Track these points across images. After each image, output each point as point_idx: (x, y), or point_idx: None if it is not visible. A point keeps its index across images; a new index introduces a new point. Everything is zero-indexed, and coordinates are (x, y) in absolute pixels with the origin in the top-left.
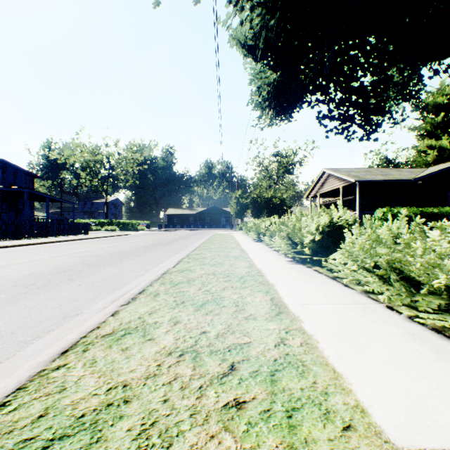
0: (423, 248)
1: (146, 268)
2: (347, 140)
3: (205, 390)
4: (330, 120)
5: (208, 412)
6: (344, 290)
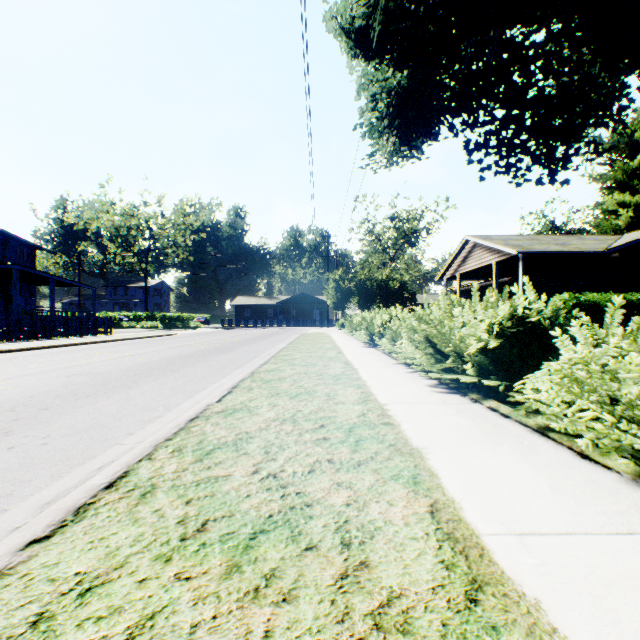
0: None
1: (171, 400)
2: (516, 183)
3: None
4: (485, 154)
5: None
6: (592, 473)
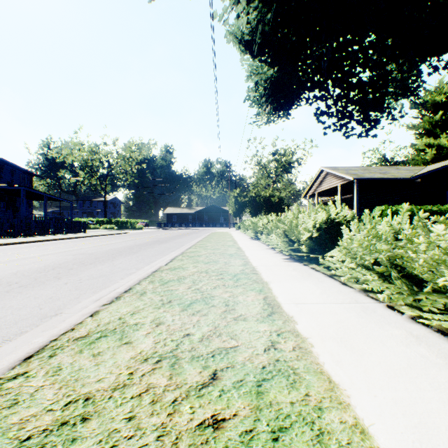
0: (427, 243)
1: (138, 266)
2: (345, 136)
3: (179, 405)
4: (328, 117)
5: (179, 433)
6: (342, 289)
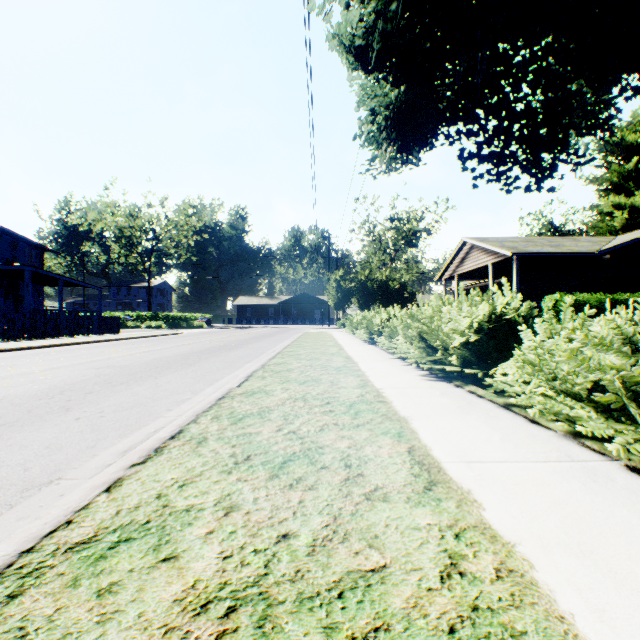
0: None
1: (195, 387)
2: (506, 190)
3: None
4: (479, 162)
5: None
6: (535, 431)
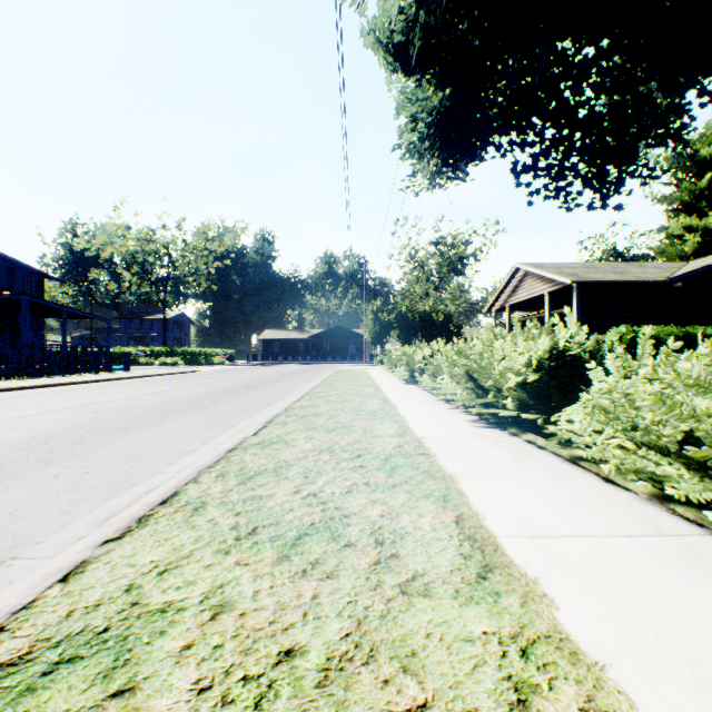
0: None
1: (205, 435)
2: (566, 208)
3: None
4: (534, 177)
5: None
6: (611, 494)
